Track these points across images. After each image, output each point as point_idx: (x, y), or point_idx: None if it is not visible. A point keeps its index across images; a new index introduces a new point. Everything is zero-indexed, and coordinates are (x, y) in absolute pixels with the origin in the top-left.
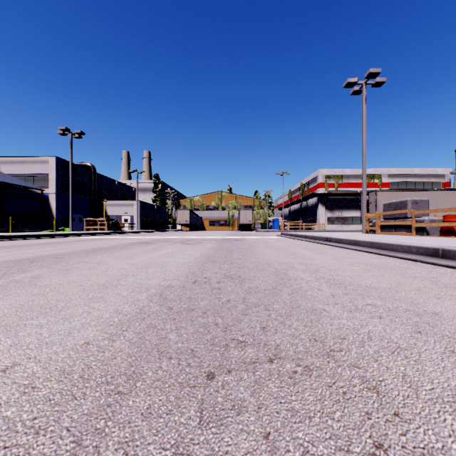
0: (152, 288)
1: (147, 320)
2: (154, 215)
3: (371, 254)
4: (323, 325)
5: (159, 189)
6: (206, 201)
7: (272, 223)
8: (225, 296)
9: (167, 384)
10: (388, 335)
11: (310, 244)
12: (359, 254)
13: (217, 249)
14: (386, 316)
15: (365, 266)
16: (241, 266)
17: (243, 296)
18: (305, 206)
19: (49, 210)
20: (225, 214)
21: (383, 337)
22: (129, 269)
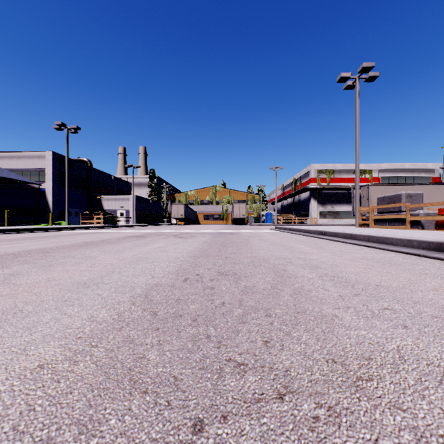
0: (138, 287)
1: (125, 331)
2: (149, 209)
3: (369, 248)
4: (339, 339)
5: (155, 183)
6: (201, 196)
7: (265, 217)
8: (219, 298)
9: (133, 443)
10: (424, 354)
11: (304, 237)
12: (357, 248)
13: (211, 243)
14: (412, 325)
15: (367, 261)
16: (236, 261)
17: (239, 298)
18: (297, 201)
19: (46, 204)
20: (219, 209)
21: (419, 356)
22: (116, 265)
